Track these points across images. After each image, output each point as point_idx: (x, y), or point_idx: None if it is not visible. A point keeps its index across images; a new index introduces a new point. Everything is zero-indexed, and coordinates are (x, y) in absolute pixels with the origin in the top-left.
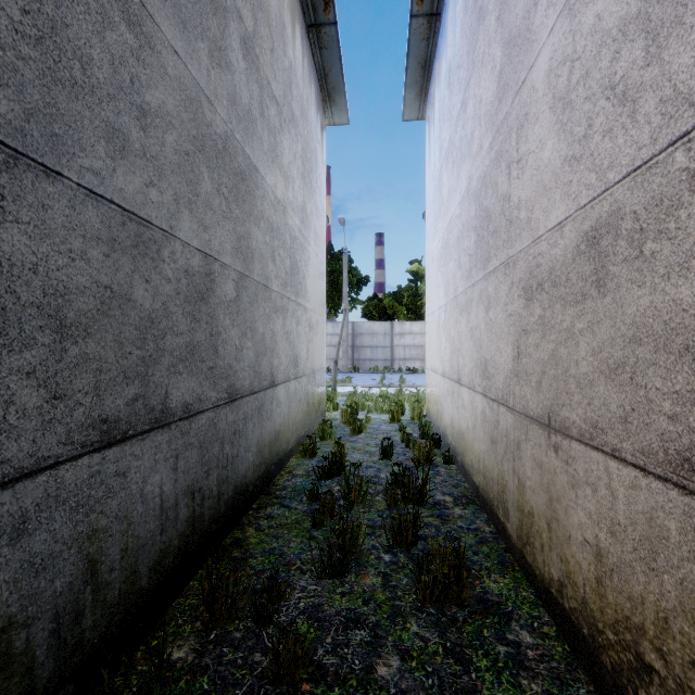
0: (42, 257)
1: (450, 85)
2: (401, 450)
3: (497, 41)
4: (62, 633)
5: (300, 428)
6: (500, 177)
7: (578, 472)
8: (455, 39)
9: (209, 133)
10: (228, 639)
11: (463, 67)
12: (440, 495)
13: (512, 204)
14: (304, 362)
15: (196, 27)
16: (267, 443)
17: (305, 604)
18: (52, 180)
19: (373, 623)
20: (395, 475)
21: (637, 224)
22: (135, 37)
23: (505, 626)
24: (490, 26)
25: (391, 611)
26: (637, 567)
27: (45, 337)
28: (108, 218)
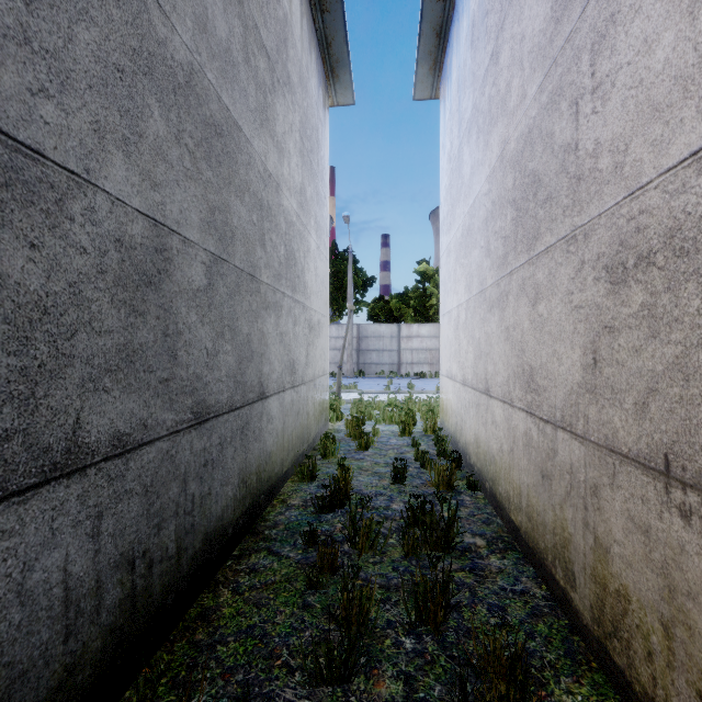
0: None
1: (473, 42)
2: (415, 470)
3: None
4: None
5: (298, 445)
6: (557, 123)
7: None
8: None
9: (161, 53)
10: None
11: (493, 11)
12: (469, 536)
13: (581, 153)
14: (303, 368)
15: None
16: (254, 469)
17: None
18: None
19: None
20: (412, 509)
21: None
22: None
23: None
24: None
25: None
26: None
27: None
28: None
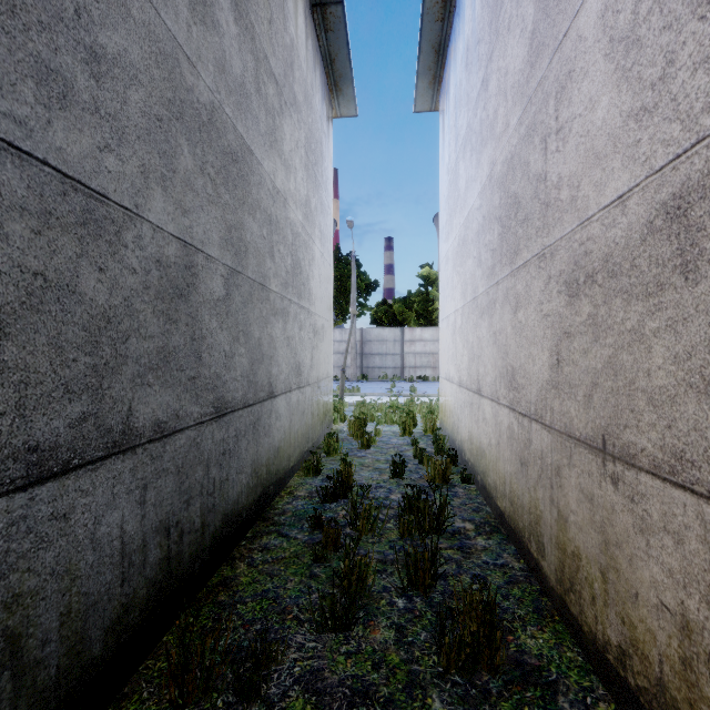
0: None
1: (468, 65)
2: (413, 466)
3: None
4: None
5: (303, 442)
6: (532, 155)
7: (650, 514)
8: (474, 13)
9: (189, 99)
10: None
11: (484, 41)
12: (459, 522)
13: (549, 184)
14: (308, 370)
15: None
16: (264, 462)
17: (301, 669)
18: None
19: (384, 698)
20: (409, 498)
21: None
22: None
23: (551, 702)
24: None
25: (407, 680)
26: None
27: None
28: (38, 184)
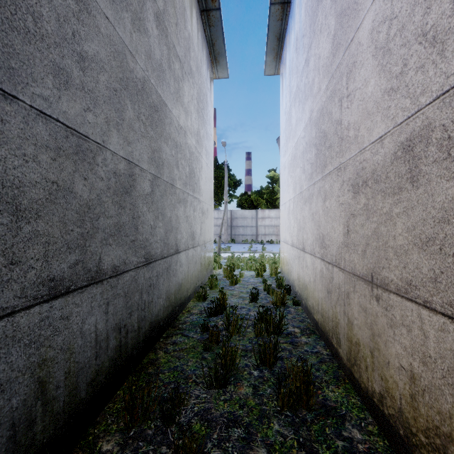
0: (1, 159)
1: (297, 49)
2: (264, 296)
3: (332, 14)
4: (17, 438)
5: (195, 281)
6: (333, 108)
7: (395, 317)
8: (301, 18)
9: (131, 76)
10: (143, 435)
11: (306, 36)
12: (291, 328)
13: (343, 126)
14: (198, 236)
15: (122, 2)
16: (173, 292)
17: (198, 408)
18: (9, 102)
19: (246, 423)
20: (260, 313)
21: (446, 133)
22: (76, 3)
23: (341, 425)
24: (326, 5)
25: (259, 414)
26: (446, 390)
27: (3, 218)
28: (54, 132)
